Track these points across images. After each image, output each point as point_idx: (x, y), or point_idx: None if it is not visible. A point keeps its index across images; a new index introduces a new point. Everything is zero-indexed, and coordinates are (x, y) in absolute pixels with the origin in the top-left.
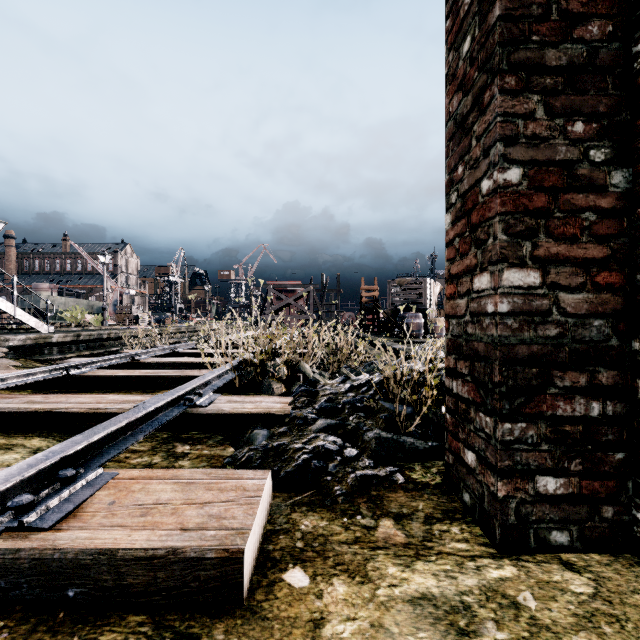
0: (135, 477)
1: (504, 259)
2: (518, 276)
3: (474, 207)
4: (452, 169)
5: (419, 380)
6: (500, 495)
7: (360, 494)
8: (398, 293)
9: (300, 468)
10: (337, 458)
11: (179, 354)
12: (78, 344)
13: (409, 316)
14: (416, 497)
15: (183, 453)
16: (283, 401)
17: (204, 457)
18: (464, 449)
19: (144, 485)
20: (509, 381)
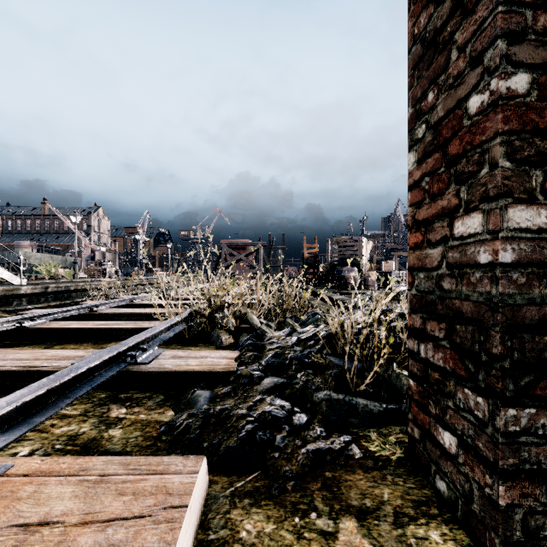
0: (31, 472)
1: (507, 193)
2: (526, 215)
3: (454, 134)
4: (418, 99)
5: (366, 334)
6: (502, 503)
7: (313, 476)
8: (336, 250)
9: (243, 443)
10: (285, 427)
11: (137, 305)
12: (46, 295)
13: (346, 270)
14: (378, 480)
15: (117, 418)
16: (229, 356)
17: (139, 424)
18: (437, 427)
19: (37, 487)
20: (514, 353)
